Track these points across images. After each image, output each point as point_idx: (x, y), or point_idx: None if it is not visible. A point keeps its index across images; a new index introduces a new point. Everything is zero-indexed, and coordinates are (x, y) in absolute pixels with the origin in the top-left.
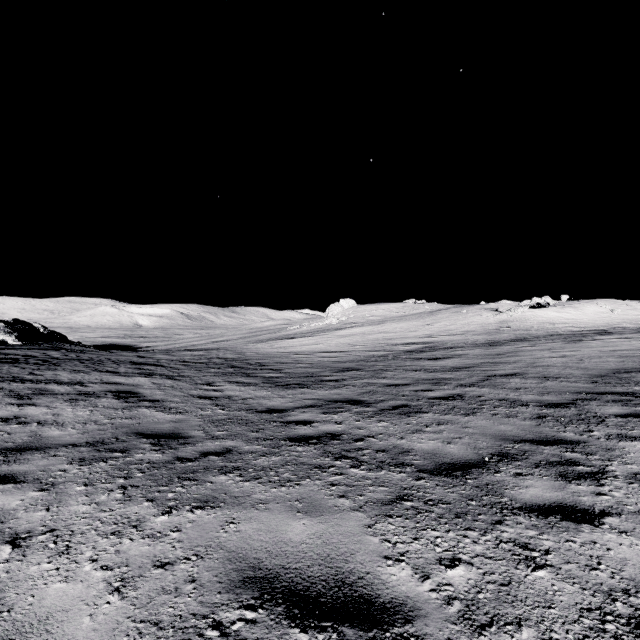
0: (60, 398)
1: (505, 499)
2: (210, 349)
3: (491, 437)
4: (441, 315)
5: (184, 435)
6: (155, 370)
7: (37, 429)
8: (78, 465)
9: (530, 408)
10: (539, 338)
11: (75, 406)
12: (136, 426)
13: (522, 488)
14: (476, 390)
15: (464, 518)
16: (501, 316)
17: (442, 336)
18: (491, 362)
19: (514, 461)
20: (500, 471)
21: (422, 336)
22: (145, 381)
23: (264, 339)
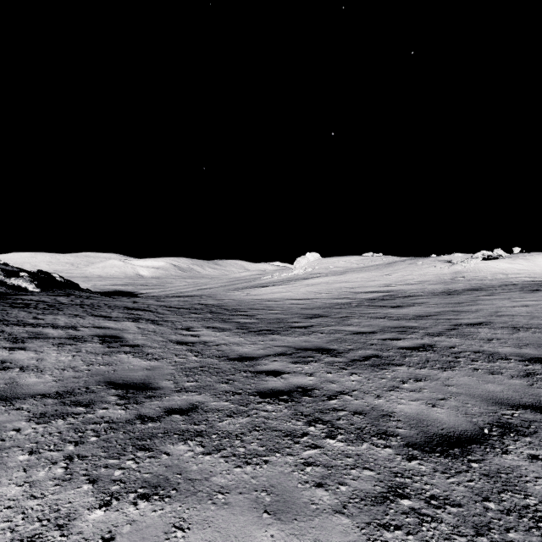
0: (50, 342)
1: (533, 500)
2: (195, 296)
3: (481, 399)
4: (398, 266)
5: (153, 386)
6: (143, 315)
7: (16, 375)
8: (35, 423)
9: (512, 363)
10: (495, 288)
11: (60, 351)
12: (110, 373)
13: None
14: (446, 340)
15: (489, 537)
16: (455, 267)
17: (400, 285)
18: (453, 311)
19: (521, 436)
20: (509, 451)
21: (381, 285)
22: (131, 326)
23: (241, 287)
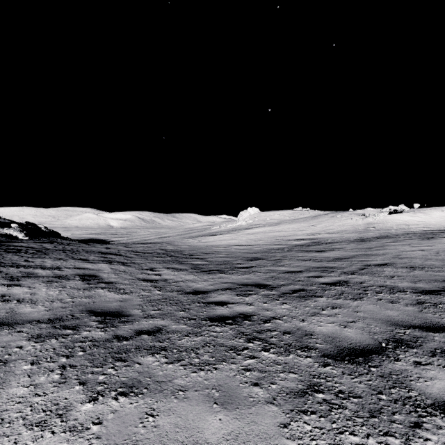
0: (40, 280)
1: (414, 393)
2: (156, 243)
3: (382, 322)
4: (322, 219)
5: (126, 313)
6: (115, 258)
7: (15, 306)
8: (34, 342)
9: (408, 294)
10: (399, 236)
11: (49, 287)
12: (91, 304)
13: (427, 380)
14: (358, 277)
15: (380, 418)
16: (367, 219)
17: (323, 234)
18: (364, 254)
19: (410, 348)
20: (399, 359)
21: (308, 234)
22: (105, 267)
23: (194, 236)
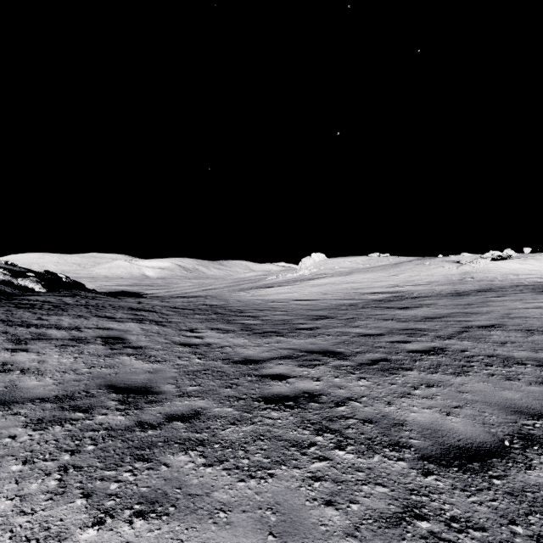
0: (53, 343)
1: None
2: (199, 296)
3: (499, 408)
4: (405, 267)
5: (155, 390)
6: (147, 316)
7: (17, 378)
8: (32, 429)
9: (529, 368)
10: (505, 288)
11: (63, 352)
12: (112, 377)
13: None
14: (457, 343)
15: None
16: (463, 268)
17: (407, 286)
18: (463, 312)
19: None
20: (533, 466)
21: (388, 286)
22: (135, 327)
23: (246, 288)
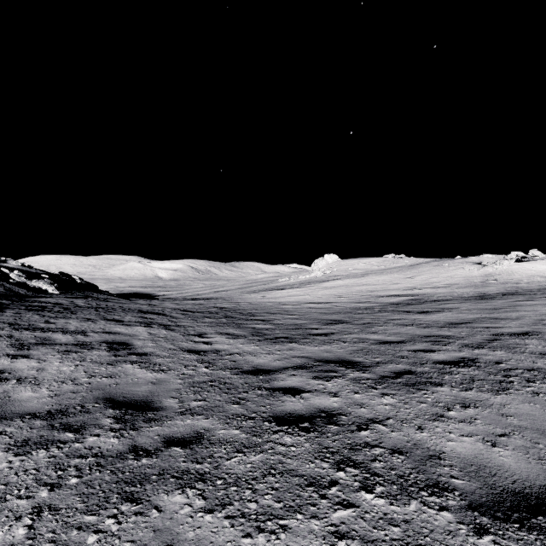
0: (56, 349)
1: None
2: (210, 298)
3: None
4: (422, 268)
5: (156, 405)
6: (156, 319)
7: (11, 388)
8: (13, 453)
9: None
10: (534, 292)
11: (64, 359)
12: (112, 388)
13: None
14: (489, 353)
15: None
16: (485, 269)
17: (426, 289)
18: (489, 317)
19: None
20: None
21: (405, 288)
22: (142, 331)
23: (257, 290)
